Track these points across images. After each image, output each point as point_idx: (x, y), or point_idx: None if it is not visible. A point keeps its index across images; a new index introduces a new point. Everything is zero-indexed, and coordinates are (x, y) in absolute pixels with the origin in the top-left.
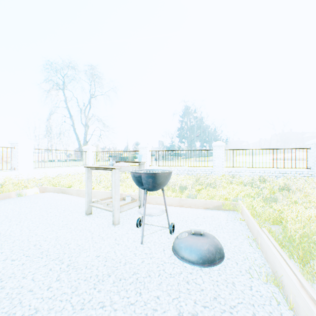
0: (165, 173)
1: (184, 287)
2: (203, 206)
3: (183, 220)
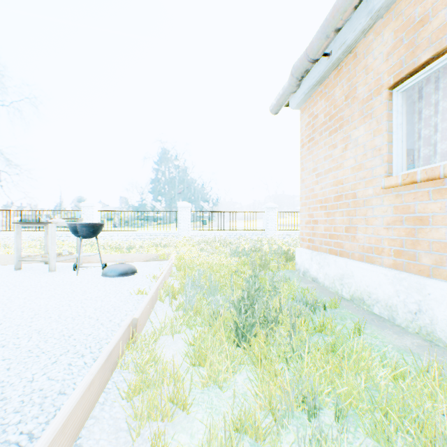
0: (97, 224)
1: (103, 282)
2: (144, 259)
3: None
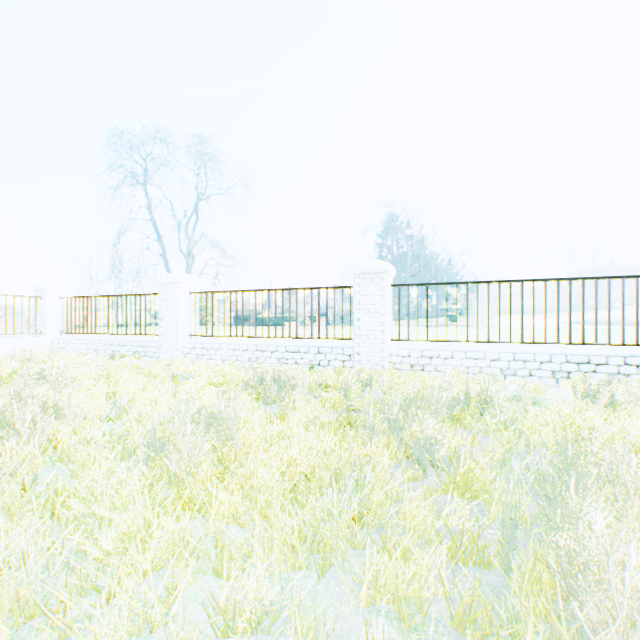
0: None
1: None
2: None
3: None
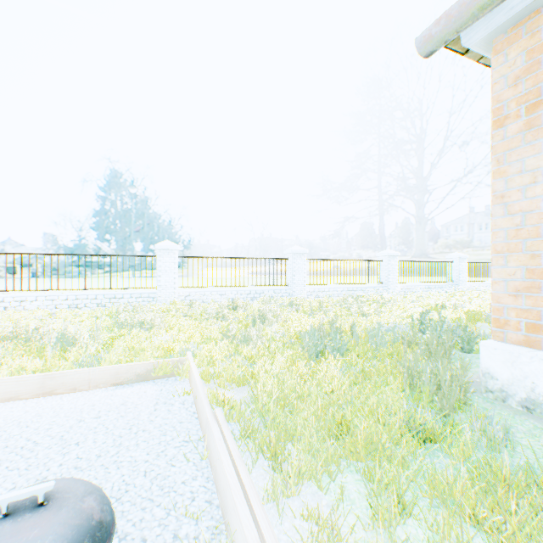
0: None
1: None
2: (110, 381)
3: (25, 448)
